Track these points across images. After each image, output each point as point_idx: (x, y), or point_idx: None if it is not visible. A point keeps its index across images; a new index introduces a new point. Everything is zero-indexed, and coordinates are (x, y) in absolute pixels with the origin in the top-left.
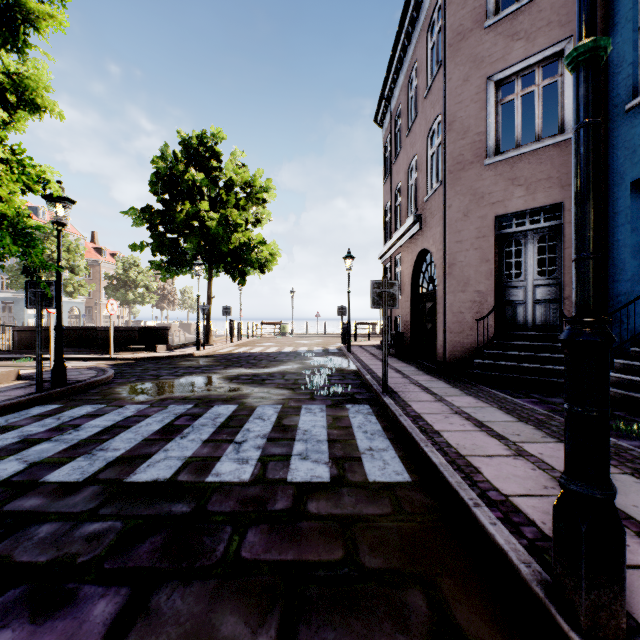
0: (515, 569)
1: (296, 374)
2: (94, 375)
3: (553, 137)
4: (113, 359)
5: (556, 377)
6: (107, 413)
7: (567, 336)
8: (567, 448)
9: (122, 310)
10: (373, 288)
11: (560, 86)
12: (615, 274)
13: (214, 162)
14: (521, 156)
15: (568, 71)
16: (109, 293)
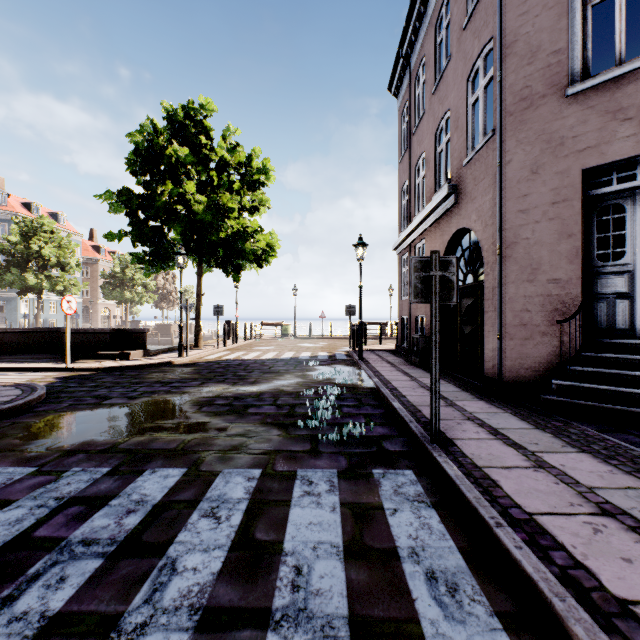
0: None
1: (293, 395)
2: (10, 399)
3: None
4: (69, 369)
5: None
6: None
7: None
8: None
9: (121, 310)
10: (415, 270)
11: None
12: None
13: (203, 138)
14: (630, 75)
15: None
16: (105, 292)
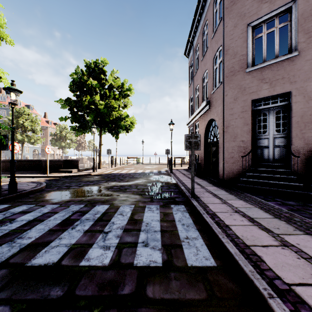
0: None
1: (143, 185)
2: (34, 186)
3: (285, 55)
4: (48, 177)
5: (288, 188)
6: (33, 210)
7: None
8: None
9: (59, 151)
10: (186, 139)
11: (289, 27)
12: None
13: (102, 75)
14: (267, 66)
15: None
16: (52, 143)
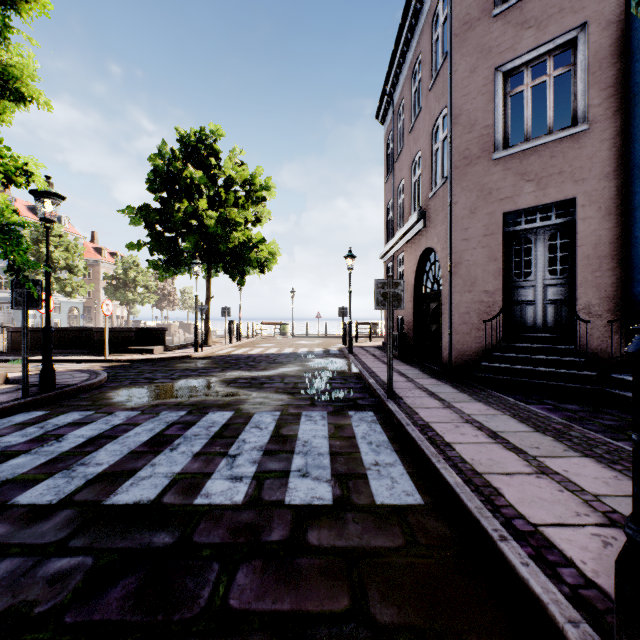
0: (559, 628)
1: (296, 377)
2: (86, 378)
3: (566, 129)
4: (108, 361)
5: (569, 382)
6: (94, 421)
7: (639, 349)
8: (637, 491)
9: (122, 310)
10: (377, 288)
11: (573, 76)
12: (633, 273)
13: (213, 160)
14: (531, 150)
15: (635, 14)
16: (108, 293)
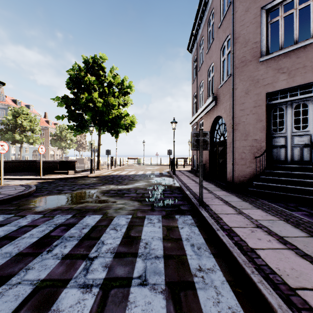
0: None
1: (143, 189)
2: (21, 190)
3: (308, 40)
4: (42, 179)
5: (312, 195)
6: (9, 223)
7: None
8: None
9: (59, 151)
10: (193, 136)
11: (312, 7)
12: None
13: (101, 72)
14: (284, 54)
15: None
16: (52, 143)
